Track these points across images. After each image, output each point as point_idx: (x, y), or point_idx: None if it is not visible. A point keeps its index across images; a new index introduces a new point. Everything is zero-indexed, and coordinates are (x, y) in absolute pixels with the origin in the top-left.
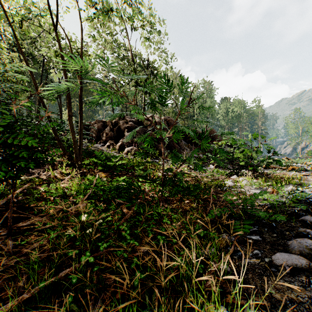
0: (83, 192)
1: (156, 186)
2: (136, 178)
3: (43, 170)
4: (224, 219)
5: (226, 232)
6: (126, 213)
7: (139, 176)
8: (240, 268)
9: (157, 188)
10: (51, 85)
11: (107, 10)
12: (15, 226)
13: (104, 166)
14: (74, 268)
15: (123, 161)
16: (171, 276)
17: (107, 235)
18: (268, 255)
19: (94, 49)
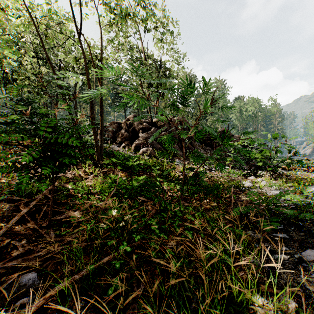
0: (107, 190)
1: (174, 186)
2: (153, 178)
3: (68, 169)
4: (252, 216)
5: (251, 230)
6: (150, 209)
7: (160, 175)
8: (270, 263)
9: (175, 188)
10: (91, 90)
11: (126, 15)
12: (53, 219)
13: (123, 166)
14: (113, 256)
15: (141, 161)
16: (212, 261)
17: (138, 229)
18: (297, 252)
19: (112, 53)
